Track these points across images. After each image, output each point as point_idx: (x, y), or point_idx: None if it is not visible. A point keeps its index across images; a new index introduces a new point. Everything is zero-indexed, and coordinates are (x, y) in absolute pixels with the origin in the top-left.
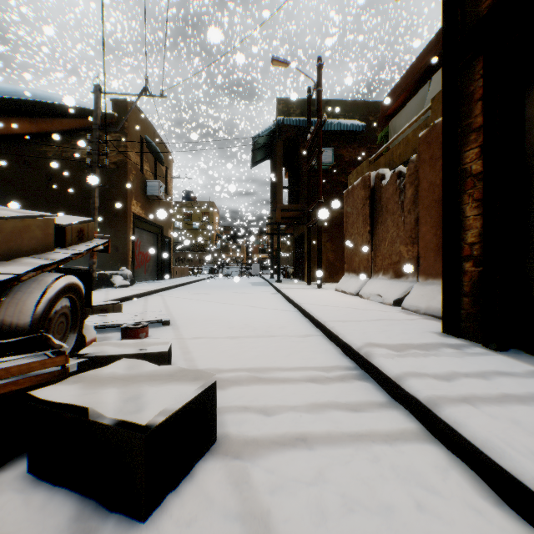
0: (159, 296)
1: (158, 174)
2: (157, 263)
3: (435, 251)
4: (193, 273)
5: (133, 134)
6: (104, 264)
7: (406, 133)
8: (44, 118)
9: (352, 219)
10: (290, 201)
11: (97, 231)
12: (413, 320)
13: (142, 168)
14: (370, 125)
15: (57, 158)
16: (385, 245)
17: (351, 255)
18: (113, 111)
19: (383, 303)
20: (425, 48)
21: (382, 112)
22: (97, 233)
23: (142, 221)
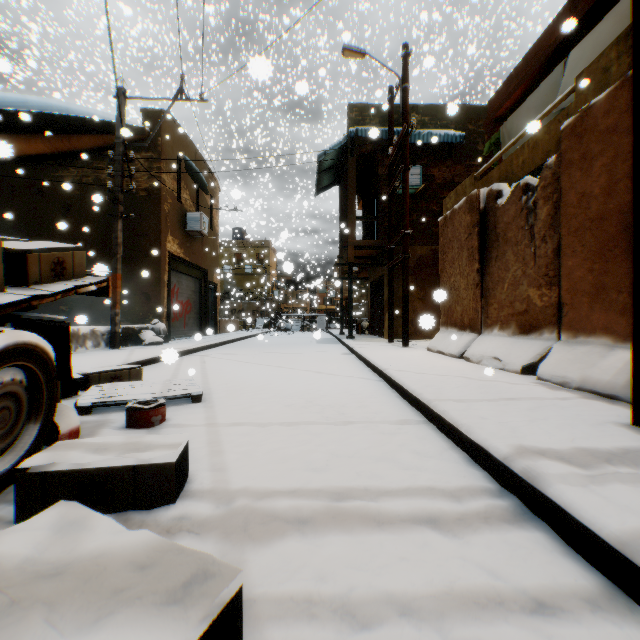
0: (198, 357)
1: (201, 205)
2: (199, 314)
3: (590, 295)
4: (244, 327)
5: (169, 154)
6: (133, 315)
7: (528, 136)
8: (60, 134)
9: (452, 255)
10: (365, 237)
11: (120, 274)
12: (567, 400)
13: (180, 196)
14: (469, 136)
15: (75, 184)
16: (502, 289)
17: (450, 303)
18: (143, 124)
19: (504, 370)
20: (555, 19)
21: (489, 114)
22: (120, 276)
23: (180, 262)
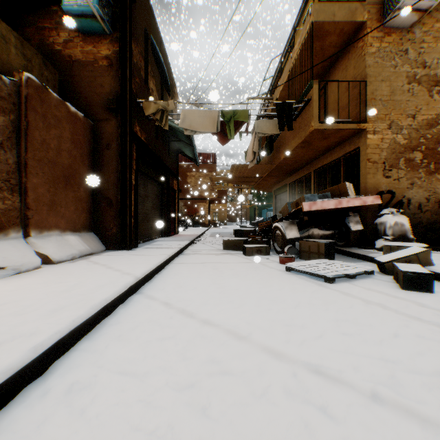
0: None
1: None
2: None
3: (50, 206)
4: None
5: None
6: None
7: None
8: None
9: None
10: None
11: None
12: (112, 254)
13: None
14: None
15: None
16: None
17: None
18: None
19: (23, 272)
20: None
21: None
22: None
23: None
